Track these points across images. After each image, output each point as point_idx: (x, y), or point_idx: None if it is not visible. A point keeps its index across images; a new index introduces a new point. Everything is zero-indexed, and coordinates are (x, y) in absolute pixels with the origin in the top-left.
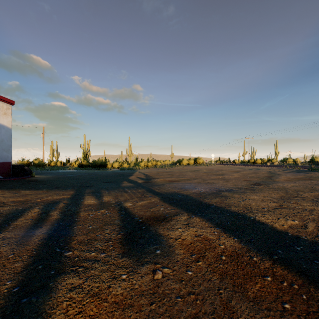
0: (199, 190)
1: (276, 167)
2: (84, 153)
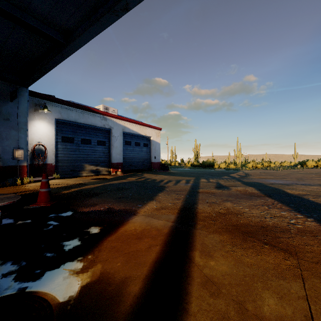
0: (275, 182)
1: None
2: (195, 155)
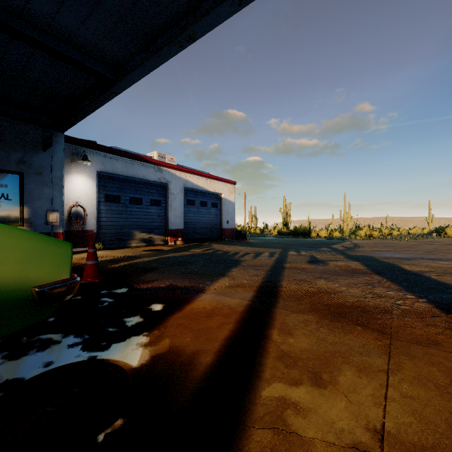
0: (392, 255)
1: None
2: (284, 218)
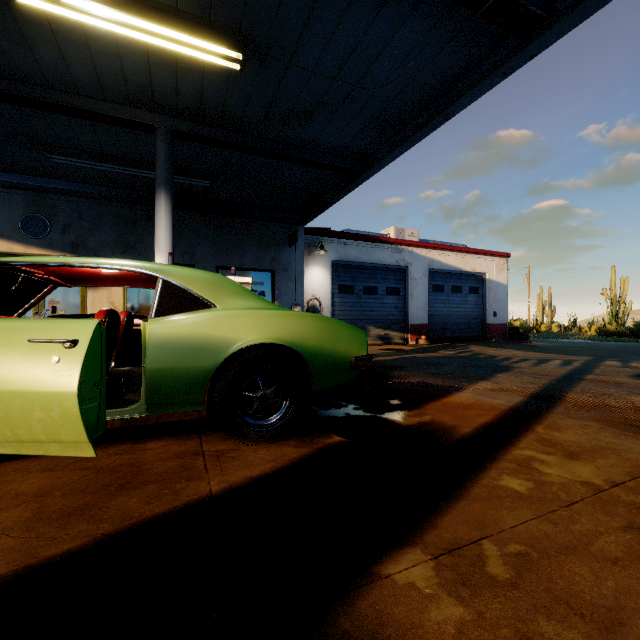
0: None
1: None
2: (612, 306)
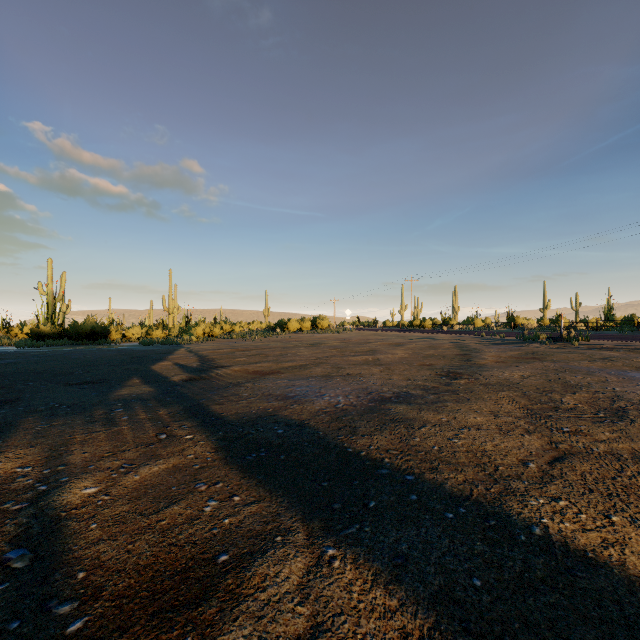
0: (331, 400)
1: (462, 335)
2: (49, 304)
